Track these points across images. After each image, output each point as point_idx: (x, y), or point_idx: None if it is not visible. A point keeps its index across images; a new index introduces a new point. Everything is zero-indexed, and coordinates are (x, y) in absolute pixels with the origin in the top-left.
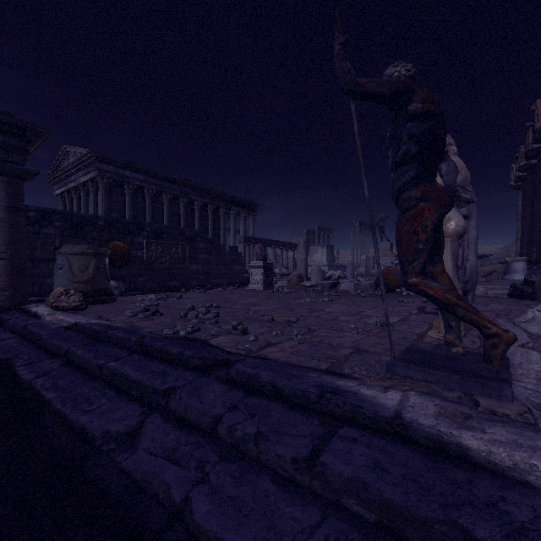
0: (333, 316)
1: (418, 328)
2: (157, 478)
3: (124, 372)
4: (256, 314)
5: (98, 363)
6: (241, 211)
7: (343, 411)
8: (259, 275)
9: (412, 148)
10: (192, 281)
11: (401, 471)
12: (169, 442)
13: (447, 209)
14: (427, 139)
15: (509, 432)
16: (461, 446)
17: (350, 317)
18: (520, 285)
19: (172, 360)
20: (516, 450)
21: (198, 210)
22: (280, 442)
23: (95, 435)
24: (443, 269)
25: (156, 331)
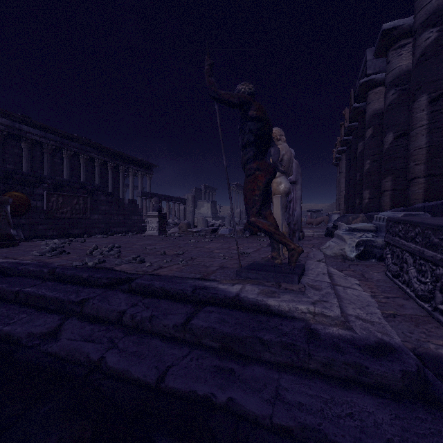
0: (210, 250)
1: (264, 254)
2: (79, 351)
3: (41, 293)
4: (152, 250)
5: (13, 289)
6: (139, 170)
7: (207, 298)
8: (154, 223)
9: (251, 137)
10: (93, 229)
11: (235, 321)
12: (86, 332)
13: (271, 176)
14: (259, 133)
15: (291, 296)
16: (267, 305)
17: (222, 250)
18: (331, 228)
19: (83, 282)
20: (291, 303)
21: (98, 166)
22: (166, 318)
23: (21, 337)
24: (271, 213)
25: (66, 264)
